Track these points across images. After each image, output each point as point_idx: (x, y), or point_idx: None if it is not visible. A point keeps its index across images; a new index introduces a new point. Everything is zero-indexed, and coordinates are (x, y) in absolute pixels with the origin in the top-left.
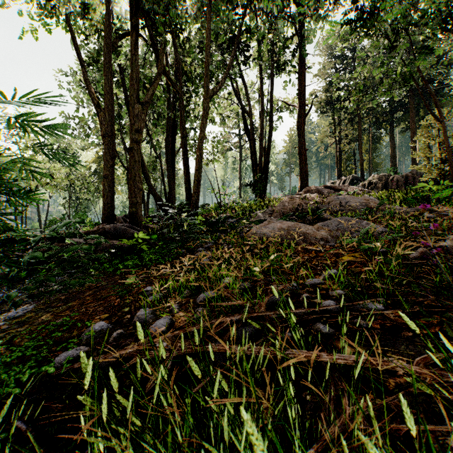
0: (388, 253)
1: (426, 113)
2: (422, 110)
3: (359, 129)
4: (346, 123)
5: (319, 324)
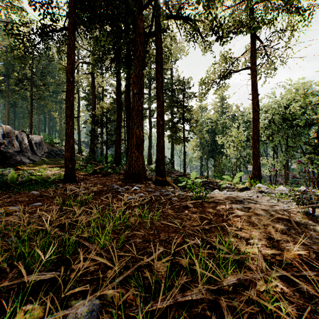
0: None
1: None
2: None
3: None
4: None
5: None
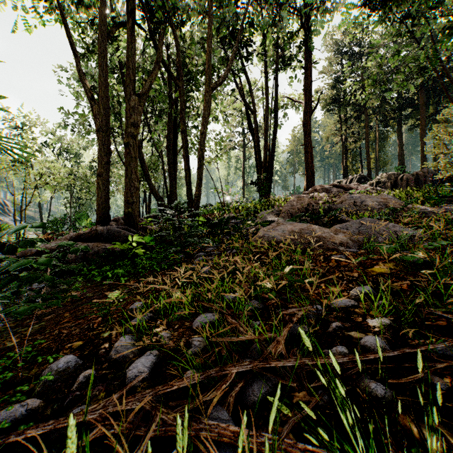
0: (429, 263)
1: (435, 110)
2: (432, 107)
3: (366, 126)
4: (352, 121)
5: (368, 379)
